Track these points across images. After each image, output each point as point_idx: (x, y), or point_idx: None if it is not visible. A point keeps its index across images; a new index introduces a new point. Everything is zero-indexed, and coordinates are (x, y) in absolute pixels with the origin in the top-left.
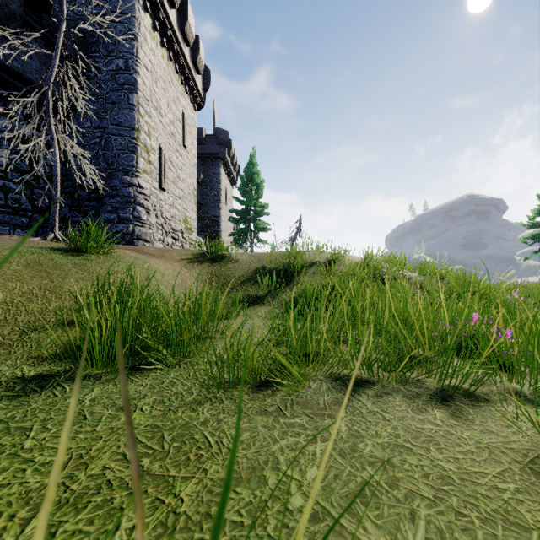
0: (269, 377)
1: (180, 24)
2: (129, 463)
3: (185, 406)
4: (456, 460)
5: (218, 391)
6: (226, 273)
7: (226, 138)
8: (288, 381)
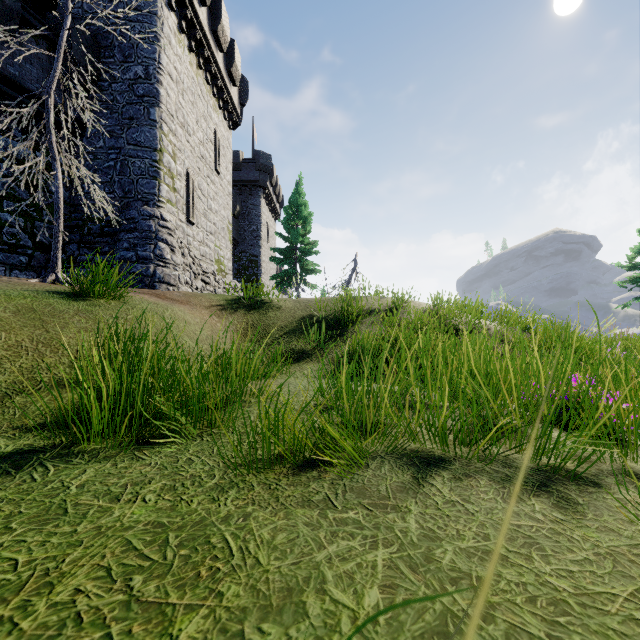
0: (315, 453)
1: (212, 24)
2: (113, 583)
3: (202, 494)
4: (569, 574)
5: (248, 473)
6: (266, 323)
7: (267, 163)
8: (339, 459)
